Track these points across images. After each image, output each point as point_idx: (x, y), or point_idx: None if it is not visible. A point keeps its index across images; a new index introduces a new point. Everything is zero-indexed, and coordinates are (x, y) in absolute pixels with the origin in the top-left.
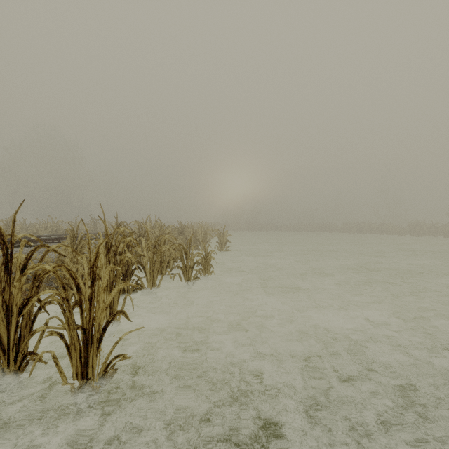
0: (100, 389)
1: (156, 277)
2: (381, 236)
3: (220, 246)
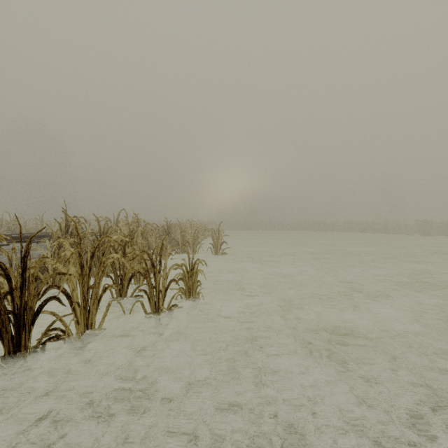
0: None
1: (94, 312)
2: (386, 235)
3: (214, 248)
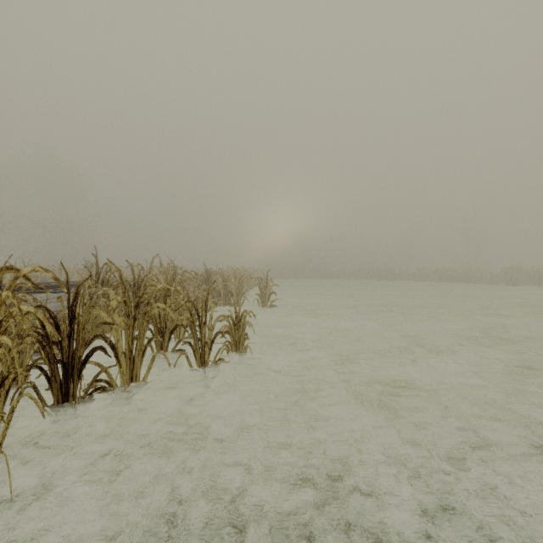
0: None
1: (139, 364)
2: (466, 285)
3: (262, 300)
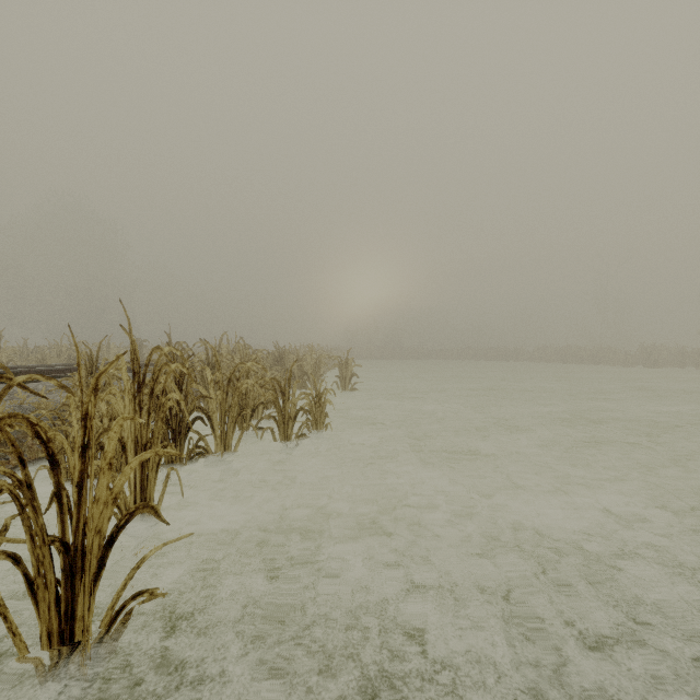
0: (101, 661)
1: (231, 434)
2: (595, 367)
3: (342, 383)
